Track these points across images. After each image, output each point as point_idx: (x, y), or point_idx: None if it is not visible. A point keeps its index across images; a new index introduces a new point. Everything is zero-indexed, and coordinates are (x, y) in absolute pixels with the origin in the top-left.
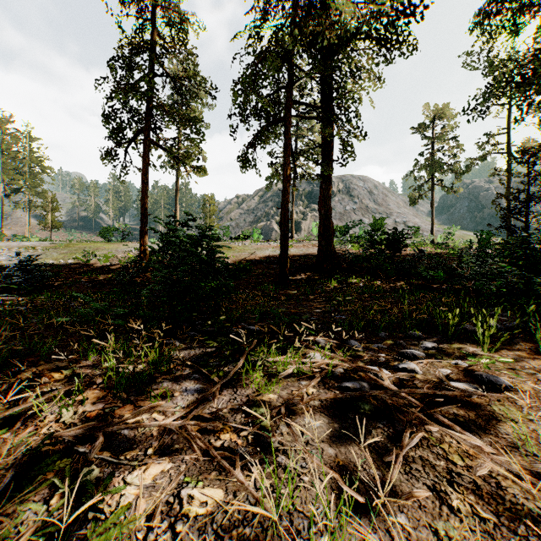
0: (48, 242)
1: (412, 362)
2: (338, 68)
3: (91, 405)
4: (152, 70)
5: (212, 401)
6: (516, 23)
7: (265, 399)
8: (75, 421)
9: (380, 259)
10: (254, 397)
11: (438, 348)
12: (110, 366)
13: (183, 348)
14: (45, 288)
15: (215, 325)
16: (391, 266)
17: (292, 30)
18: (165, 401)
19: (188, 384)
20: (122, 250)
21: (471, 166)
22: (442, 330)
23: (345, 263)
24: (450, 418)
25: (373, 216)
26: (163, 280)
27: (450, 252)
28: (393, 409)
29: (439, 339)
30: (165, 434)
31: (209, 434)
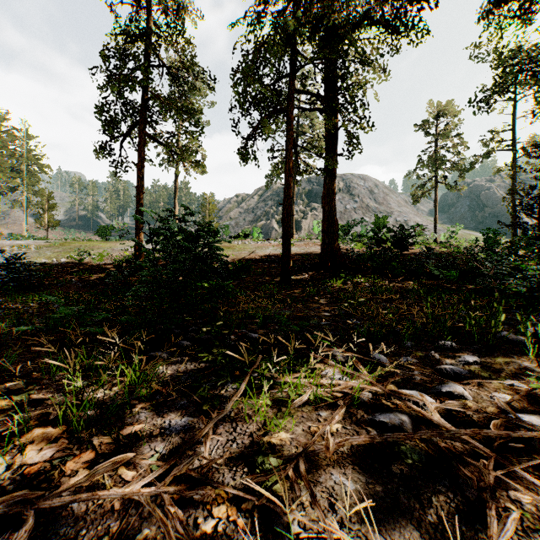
0: (43, 240)
1: (457, 383)
2: (345, 53)
3: (35, 453)
4: (148, 60)
5: (203, 443)
6: (527, 11)
7: (274, 441)
8: (5, 483)
9: (386, 257)
10: (260, 438)
11: (480, 363)
12: (77, 388)
13: (171, 362)
14: (32, 288)
15: (212, 333)
16: (398, 265)
17: (294, 15)
18: (135, 453)
19: (173, 415)
20: (118, 249)
21: (475, 163)
22: (478, 339)
23: (349, 262)
24: (536, 474)
25: (375, 215)
26: (149, 280)
27: (455, 251)
28: (452, 458)
29: (477, 350)
30: (131, 507)
31: (196, 506)
